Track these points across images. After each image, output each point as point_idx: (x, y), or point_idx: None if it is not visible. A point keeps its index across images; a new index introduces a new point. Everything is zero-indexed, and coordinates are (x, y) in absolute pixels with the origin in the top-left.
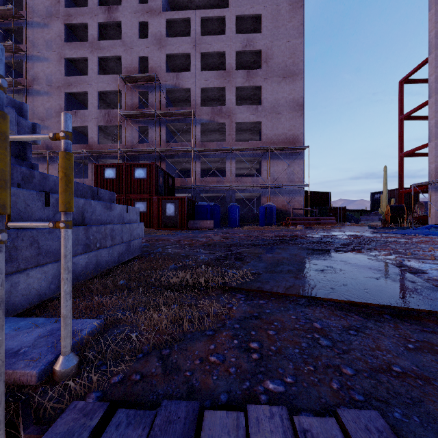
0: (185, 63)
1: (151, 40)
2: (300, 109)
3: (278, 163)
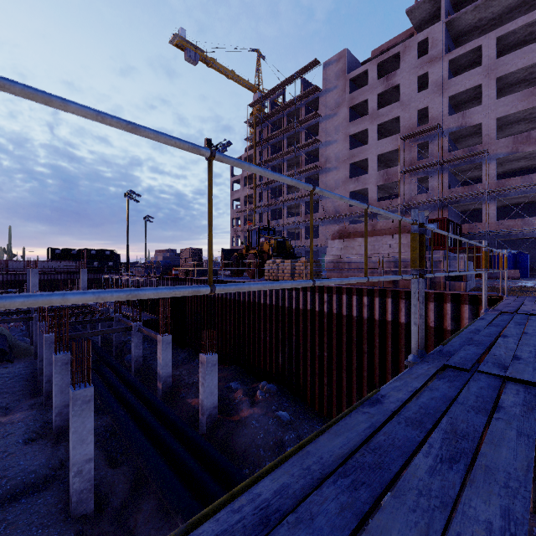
0: (472, 94)
1: (431, 89)
2: None
3: None
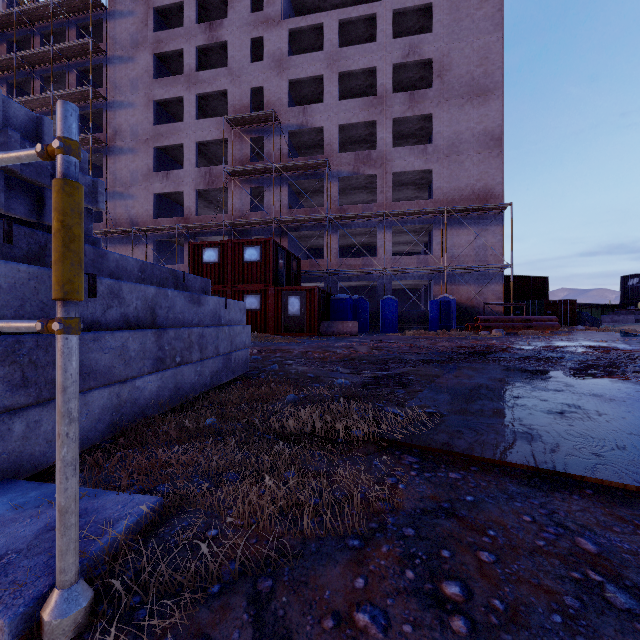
0: (315, 92)
1: (268, 63)
2: (497, 145)
3: (460, 232)
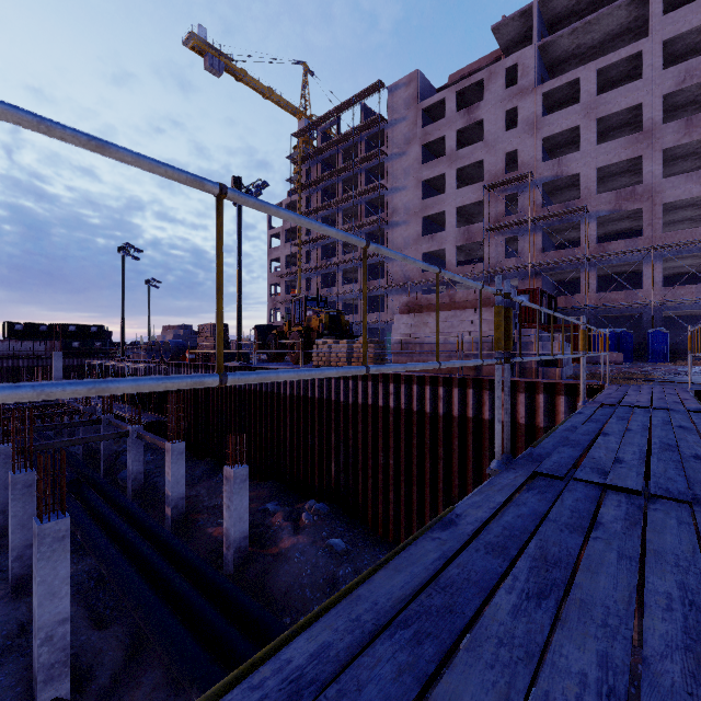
0: (569, 137)
1: (521, 128)
2: None
3: None
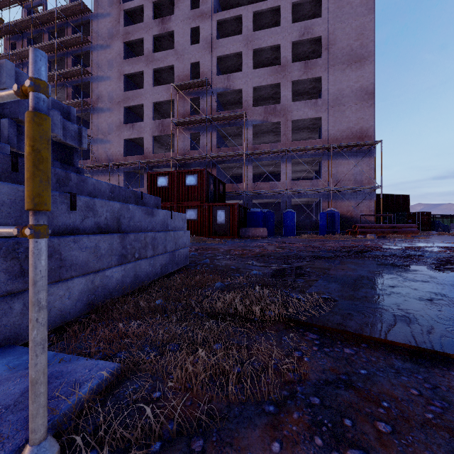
0: (236, 64)
1: (202, 45)
2: (370, 97)
3: (342, 162)
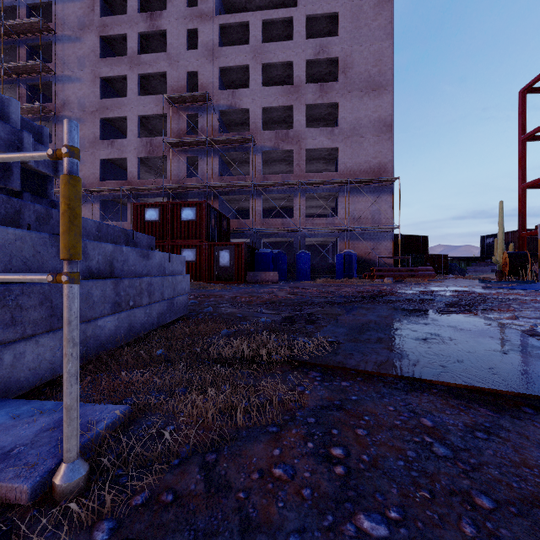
0: (242, 78)
1: (202, 51)
2: (388, 130)
3: (360, 199)
